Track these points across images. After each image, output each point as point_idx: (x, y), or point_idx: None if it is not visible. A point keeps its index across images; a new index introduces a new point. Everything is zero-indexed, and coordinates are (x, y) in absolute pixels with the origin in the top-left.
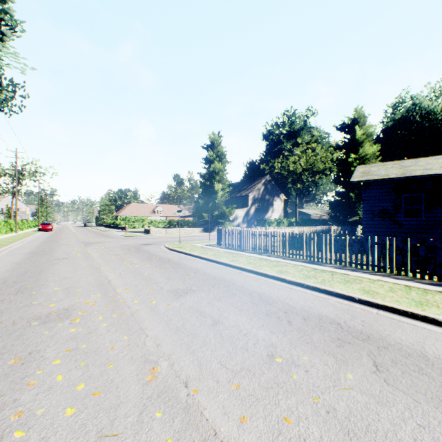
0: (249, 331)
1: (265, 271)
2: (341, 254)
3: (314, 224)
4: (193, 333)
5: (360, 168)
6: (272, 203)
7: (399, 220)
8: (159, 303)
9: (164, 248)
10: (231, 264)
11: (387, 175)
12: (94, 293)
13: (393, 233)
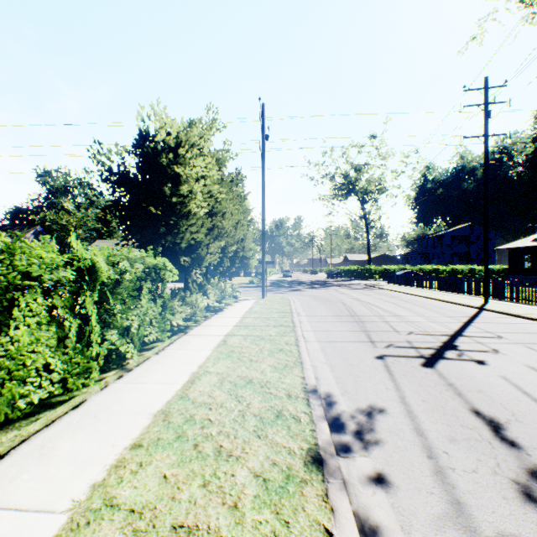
0: None
1: None
2: None
3: None
4: None
5: (98, 242)
6: None
7: None
8: None
9: None
10: None
11: None
12: None
13: None
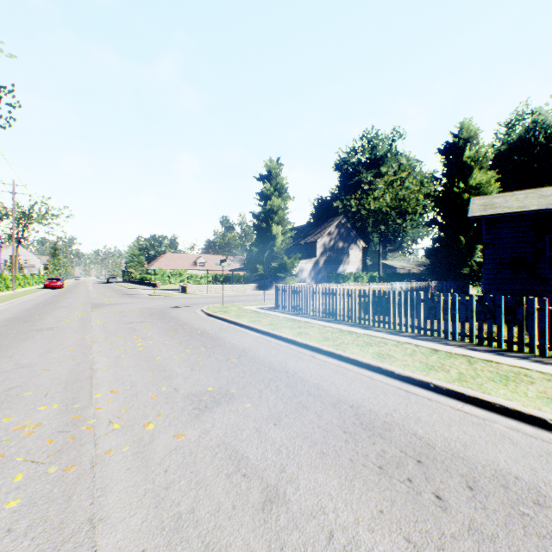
0: (353, 539)
1: (354, 354)
2: (472, 325)
3: (405, 280)
4: (211, 543)
5: (476, 200)
6: (347, 252)
7: (541, 273)
8: (159, 430)
9: (200, 313)
10: (296, 341)
11: (523, 206)
12: (49, 401)
13: (532, 292)
